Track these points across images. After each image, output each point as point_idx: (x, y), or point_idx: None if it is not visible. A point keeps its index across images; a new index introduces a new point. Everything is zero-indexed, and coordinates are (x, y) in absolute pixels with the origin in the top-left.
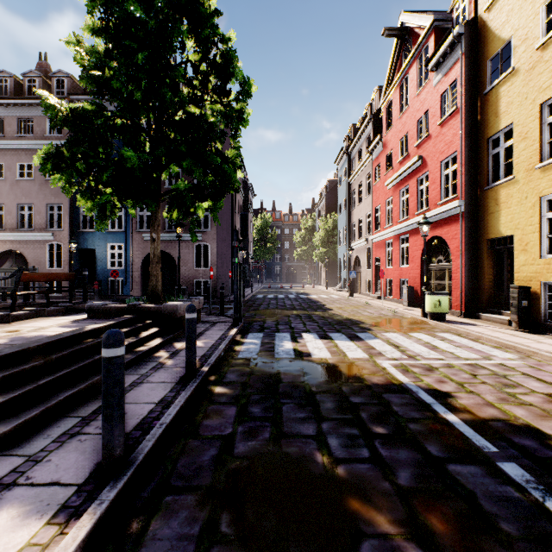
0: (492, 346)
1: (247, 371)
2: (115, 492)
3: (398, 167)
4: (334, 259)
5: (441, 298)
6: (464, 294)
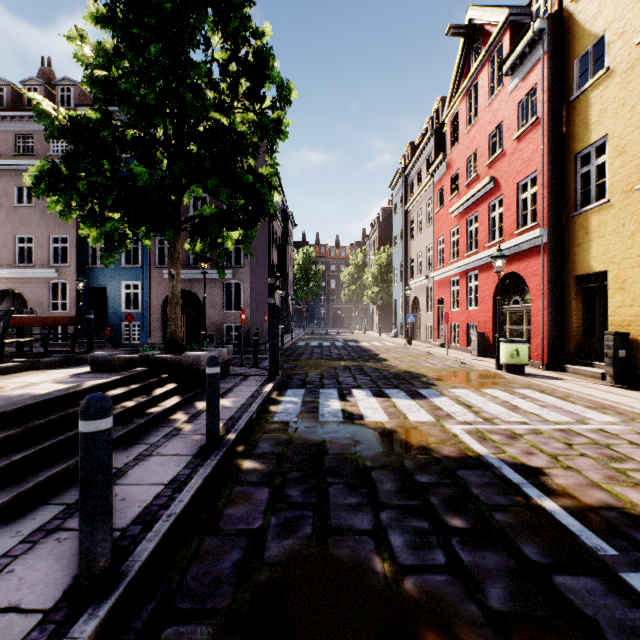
0: (586, 406)
1: (285, 439)
2: (93, 625)
3: (466, 191)
4: (388, 300)
5: (519, 347)
6: (546, 342)
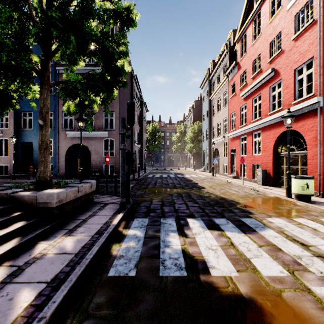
0: None
1: None
2: None
3: (252, 82)
4: (198, 151)
5: (308, 182)
6: (322, 177)
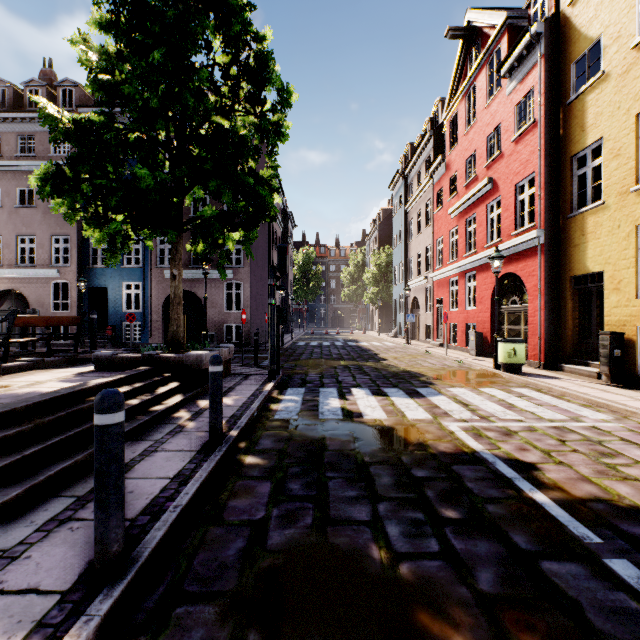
0: (581, 404)
1: (286, 435)
2: (108, 604)
3: (464, 192)
4: (388, 300)
5: (516, 347)
6: (543, 341)
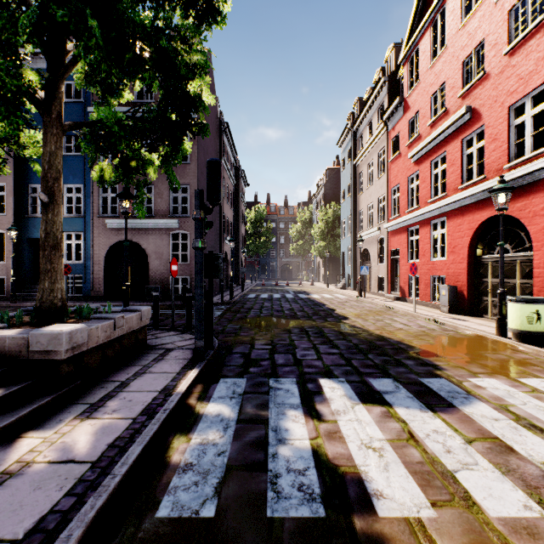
0: None
1: None
2: None
3: (429, 131)
4: (334, 253)
5: (540, 309)
6: None
